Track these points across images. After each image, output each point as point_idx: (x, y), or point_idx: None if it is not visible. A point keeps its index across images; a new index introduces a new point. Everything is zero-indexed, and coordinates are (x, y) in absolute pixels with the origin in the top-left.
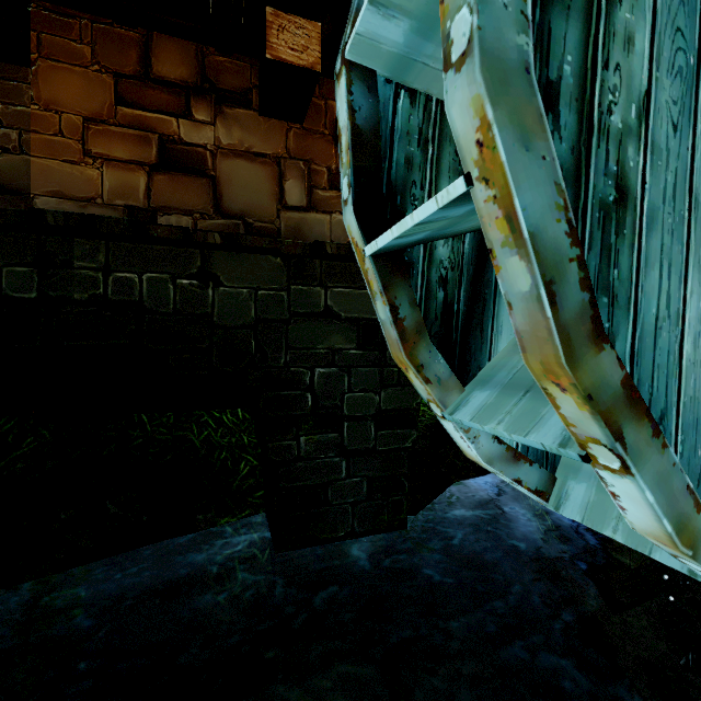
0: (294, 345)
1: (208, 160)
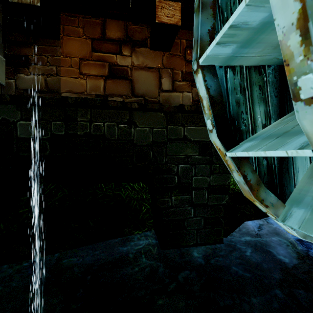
0: (169, 154)
1: (129, 72)
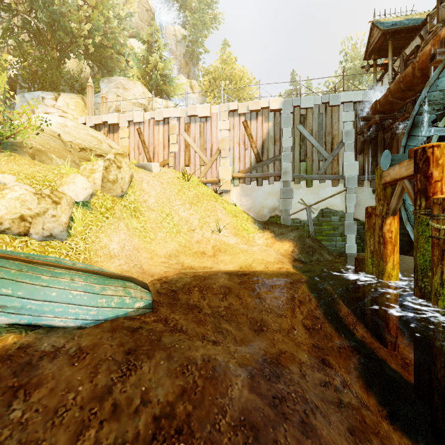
0: None
1: None
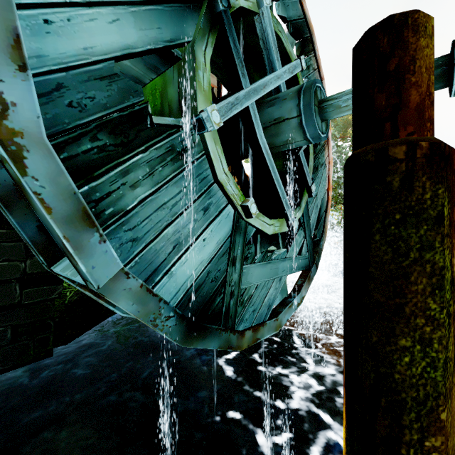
0: None
1: None
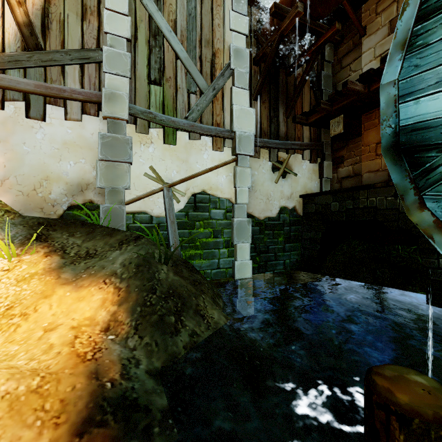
0: None
1: None
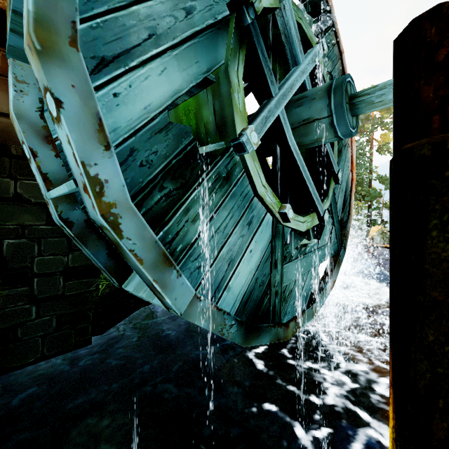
0: None
1: None
